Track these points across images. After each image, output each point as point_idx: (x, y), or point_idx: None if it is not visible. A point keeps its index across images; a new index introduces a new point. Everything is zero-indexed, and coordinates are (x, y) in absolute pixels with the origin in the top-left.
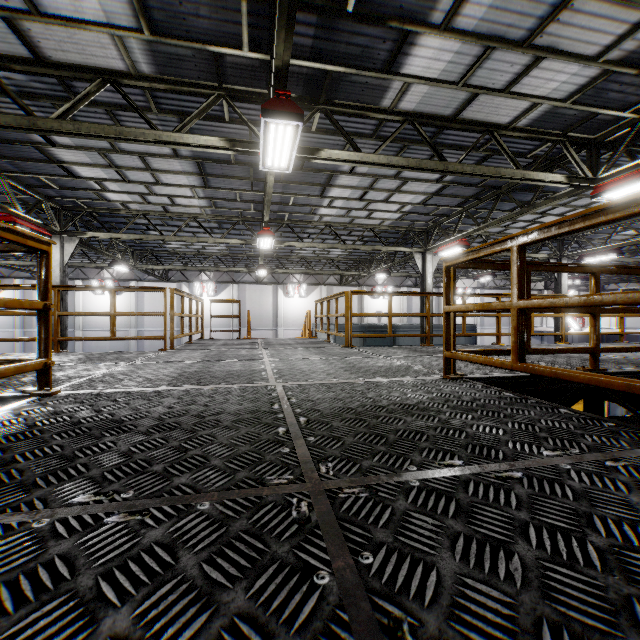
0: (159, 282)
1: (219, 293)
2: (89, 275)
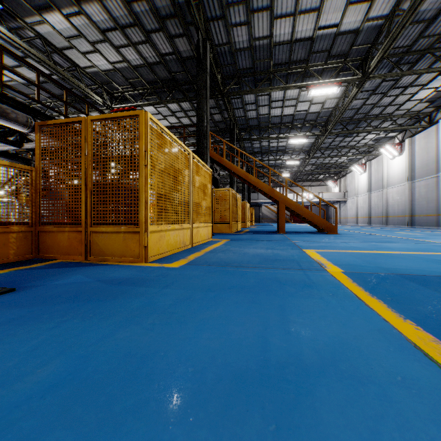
0: None
1: None
2: None
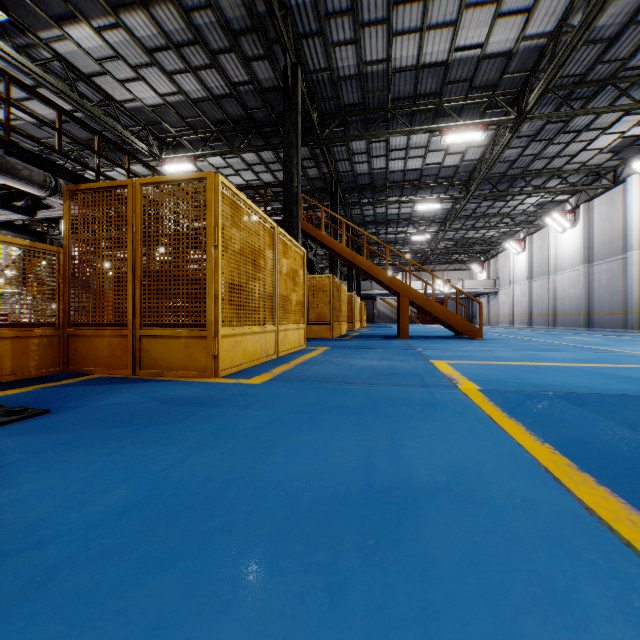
0: None
1: None
2: None
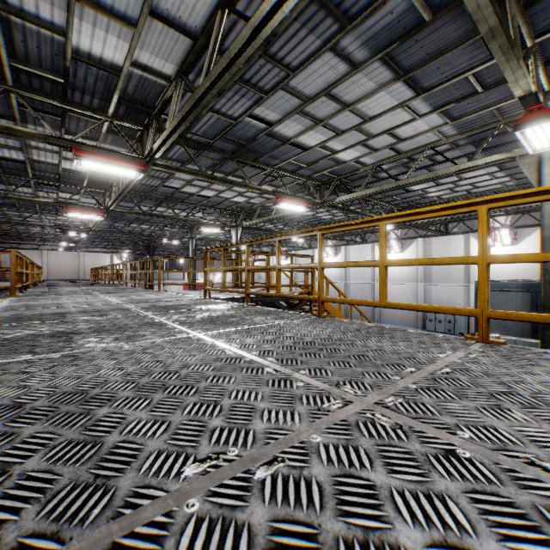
0: (359, 244)
1: (405, 249)
2: None
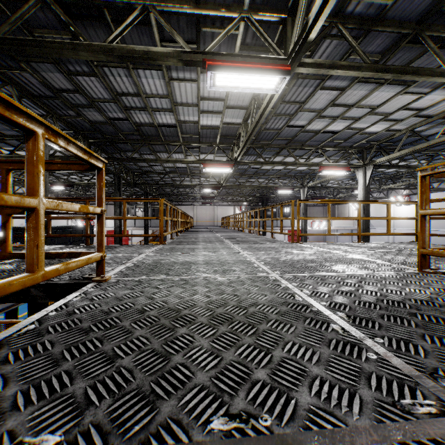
0: None
1: None
2: None
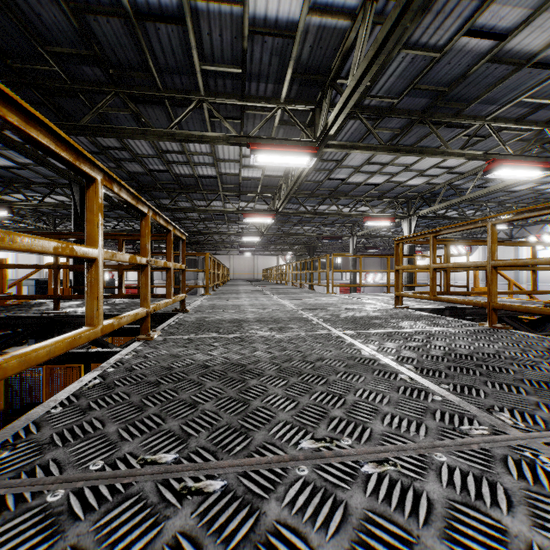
0: None
1: None
2: (531, 232)
